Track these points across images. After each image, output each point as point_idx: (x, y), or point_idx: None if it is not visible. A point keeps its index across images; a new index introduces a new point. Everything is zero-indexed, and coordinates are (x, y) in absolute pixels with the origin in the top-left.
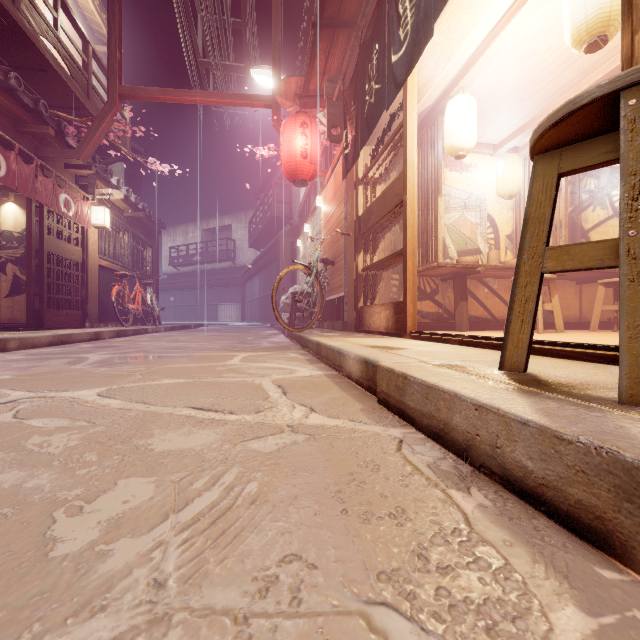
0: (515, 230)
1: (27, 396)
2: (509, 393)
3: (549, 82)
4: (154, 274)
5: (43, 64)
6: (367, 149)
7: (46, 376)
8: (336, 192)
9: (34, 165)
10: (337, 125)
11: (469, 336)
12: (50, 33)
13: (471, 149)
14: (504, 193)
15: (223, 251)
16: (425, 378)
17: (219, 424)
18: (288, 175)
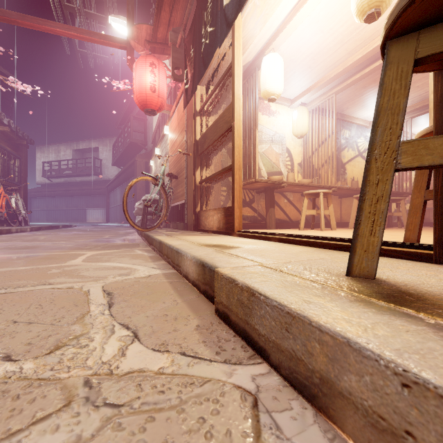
0: (303, 160)
1: None
2: (421, 333)
3: (328, 56)
4: (22, 182)
5: None
6: (203, 89)
7: None
8: (179, 122)
9: None
10: (179, 67)
11: (286, 234)
12: None
13: (279, 95)
14: (297, 133)
15: (91, 167)
16: (281, 298)
17: None
18: (140, 104)
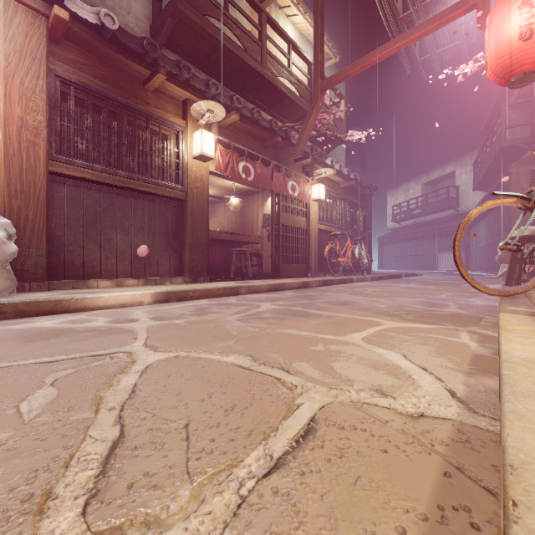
0: None
1: (130, 349)
2: None
3: None
4: (366, 231)
5: (281, 96)
6: None
7: (193, 325)
8: None
9: (271, 166)
10: None
11: None
12: (285, 72)
13: None
14: None
15: (443, 200)
16: None
17: (5, 534)
18: (497, 78)
